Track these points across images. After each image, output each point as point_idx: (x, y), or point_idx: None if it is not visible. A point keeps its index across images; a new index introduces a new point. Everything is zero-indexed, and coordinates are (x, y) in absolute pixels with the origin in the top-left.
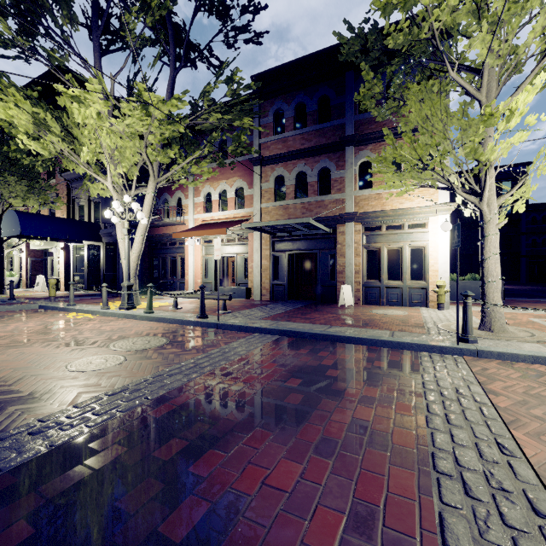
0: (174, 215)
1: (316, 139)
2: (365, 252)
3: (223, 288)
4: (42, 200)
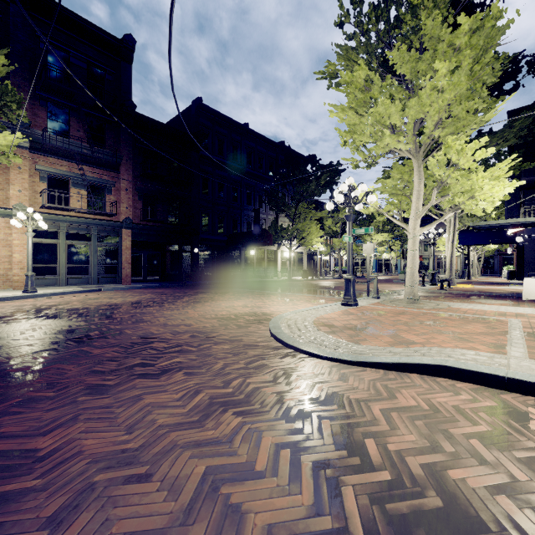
0: None
1: None
2: None
3: None
4: (496, 216)
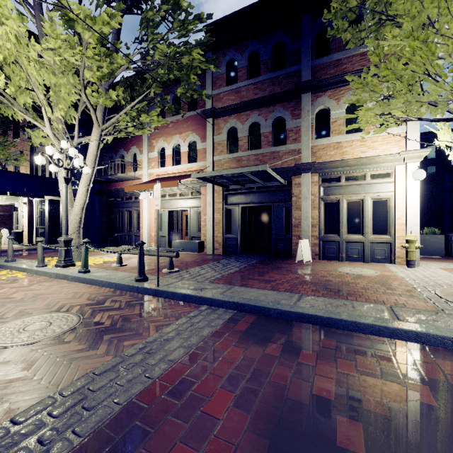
0: (130, 170)
1: (270, 88)
2: (322, 204)
3: (175, 242)
4: (3, 157)
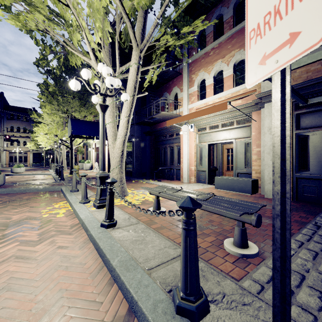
0: (171, 110)
1: None
2: None
3: (219, 178)
4: (94, 114)
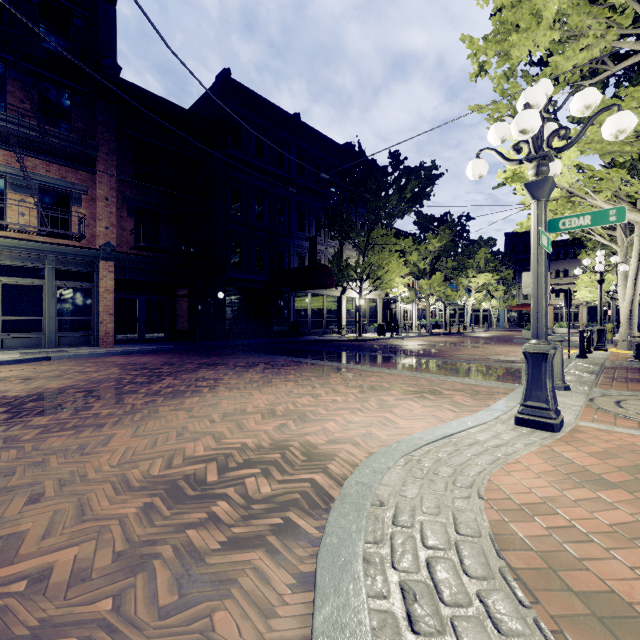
0: None
1: None
2: None
3: None
4: None
